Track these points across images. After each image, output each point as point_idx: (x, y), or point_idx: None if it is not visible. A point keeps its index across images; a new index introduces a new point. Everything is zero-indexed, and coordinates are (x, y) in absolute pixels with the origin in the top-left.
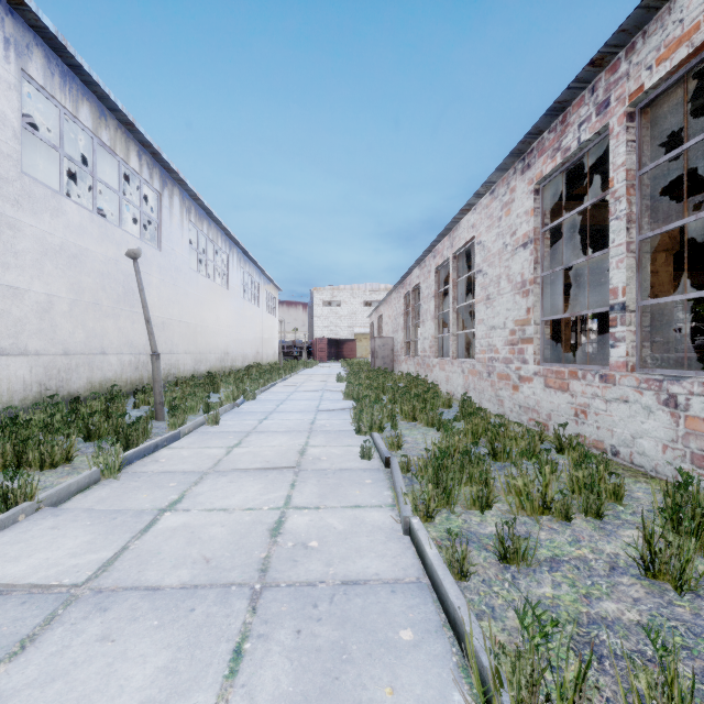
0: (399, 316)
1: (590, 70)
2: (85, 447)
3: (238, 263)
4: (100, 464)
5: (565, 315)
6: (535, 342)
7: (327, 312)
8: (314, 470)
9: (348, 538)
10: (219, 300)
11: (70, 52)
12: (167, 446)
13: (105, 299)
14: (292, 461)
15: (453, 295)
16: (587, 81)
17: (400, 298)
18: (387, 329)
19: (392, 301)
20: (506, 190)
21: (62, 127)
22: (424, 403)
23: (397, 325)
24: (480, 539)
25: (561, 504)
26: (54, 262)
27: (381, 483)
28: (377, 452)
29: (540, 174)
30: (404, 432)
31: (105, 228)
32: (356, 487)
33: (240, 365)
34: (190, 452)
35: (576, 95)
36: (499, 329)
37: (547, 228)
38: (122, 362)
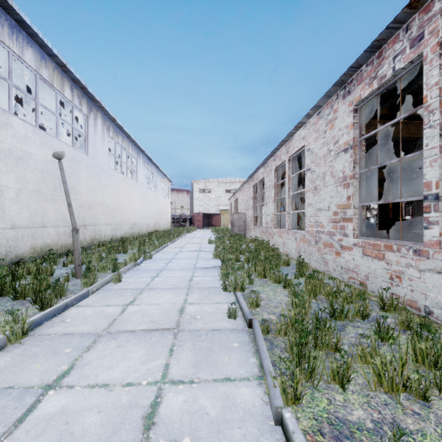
0: (249, 199)
1: (406, 12)
2: (11, 305)
3: (143, 164)
4: (8, 331)
5: (380, 202)
6: (354, 221)
7: (202, 196)
8: (190, 331)
9: (220, 431)
10: (130, 189)
11: (15, 9)
12: (76, 304)
13: (45, 188)
14: (172, 321)
15: (288, 186)
16: (403, 22)
17: (250, 188)
18: (241, 208)
19: (244, 190)
20: (330, 111)
21: (10, 64)
22: (271, 264)
23: (248, 205)
24: (351, 431)
25: (418, 383)
26: (3, 162)
27: (246, 347)
28: (240, 310)
29: (359, 97)
30: (258, 289)
31: (45, 138)
32: (226, 353)
33: (144, 231)
34: (93, 311)
35: (392, 34)
36: (325, 211)
37: (364, 137)
38: (58, 232)
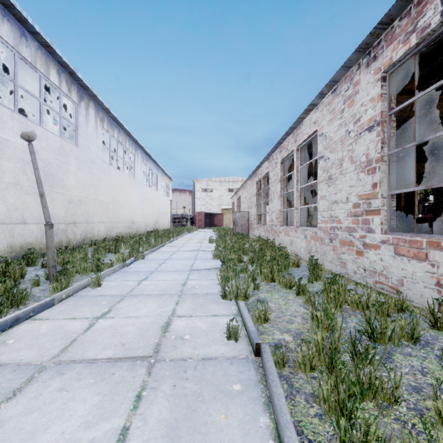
0: (253, 196)
1: None
2: None
3: (141, 160)
4: None
5: (419, 187)
6: (382, 214)
7: (204, 196)
8: (172, 360)
9: None
10: (127, 185)
11: None
12: (34, 316)
13: (25, 181)
14: (150, 345)
15: (297, 178)
16: None
17: (254, 184)
18: (244, 206)
19: (247, 187)
20: (349, 85)
21: None
22: (279, 265)
23: (251, 203)
24: None
25: None
26: None
27: (253, 392)
28: (244, 326)
29: (389, 61)
30: (266, 296)
31: (25, 124)
32: (221, 404)
33: (143, 231)
34: (50, 327)
35: None
36: (342, 203)
37: (395, 110)
38: (42, 229)
